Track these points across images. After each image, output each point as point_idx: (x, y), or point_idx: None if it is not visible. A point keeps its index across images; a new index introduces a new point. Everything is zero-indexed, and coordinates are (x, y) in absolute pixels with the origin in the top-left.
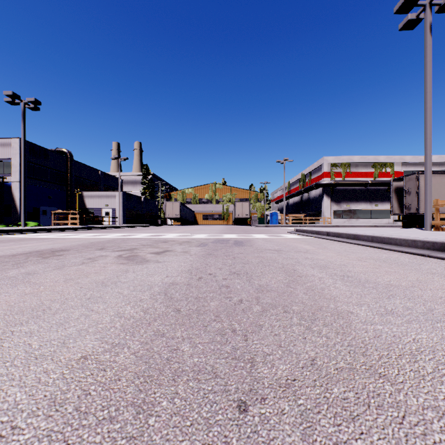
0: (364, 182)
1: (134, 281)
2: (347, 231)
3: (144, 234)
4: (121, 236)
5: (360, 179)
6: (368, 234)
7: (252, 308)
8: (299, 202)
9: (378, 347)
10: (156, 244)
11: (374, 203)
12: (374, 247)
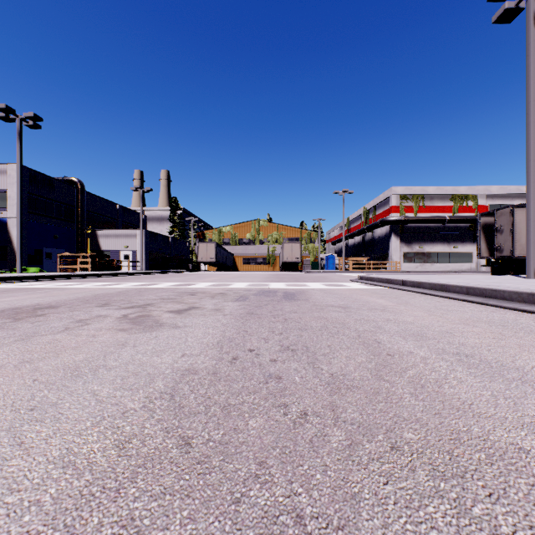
0: (441, 218)
1: (128, 365)
2: (428, 279)
3: (169, 283)
4: (138, 285)
5: (436, 215)
6: (462, 284)
7: (327, 436)
8: (361, 243)
9: None
10: (180, 297)
11: (453, 244)
12: (473, 303)
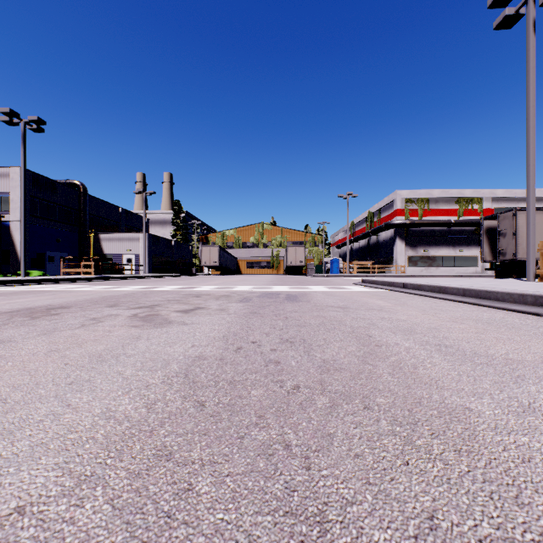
0: (446, 222)
1: (145, 353)
2: (429, 282)
3: (173, 286)
4: (143, 288)
5: (441, 218)
6: (459, 286)
7: (314, 401)
8: (365, 247)
9: (538, 484)
10: (185, 299)
11: (458, 247)
12: (468, 303)
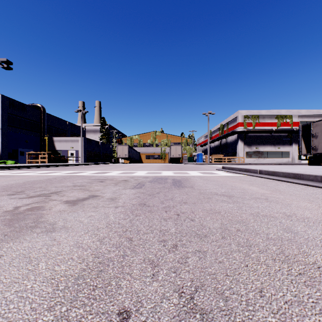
0: (270, 130)
1: None
2: (276, 169)
3: (92, 171)
4: (69, 173)
5: (266, 128)
6: (316, 174)
7: None
8: (218, 146)
9: None
10: (89, 184)
11: (277, 146)
12: None
